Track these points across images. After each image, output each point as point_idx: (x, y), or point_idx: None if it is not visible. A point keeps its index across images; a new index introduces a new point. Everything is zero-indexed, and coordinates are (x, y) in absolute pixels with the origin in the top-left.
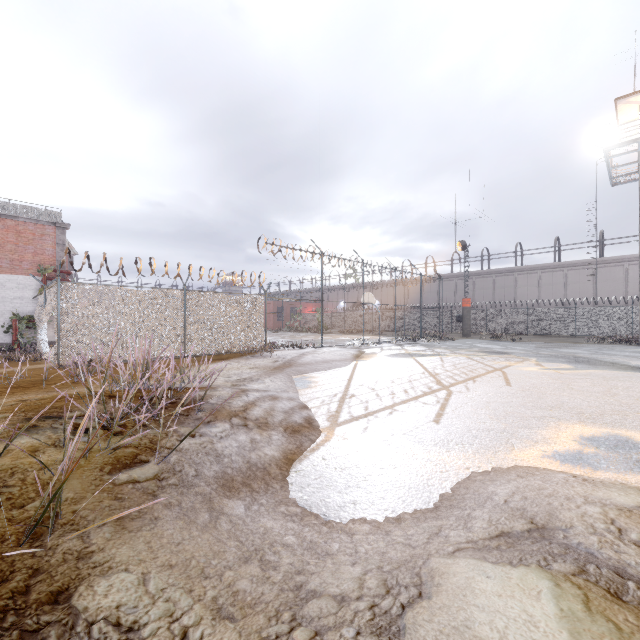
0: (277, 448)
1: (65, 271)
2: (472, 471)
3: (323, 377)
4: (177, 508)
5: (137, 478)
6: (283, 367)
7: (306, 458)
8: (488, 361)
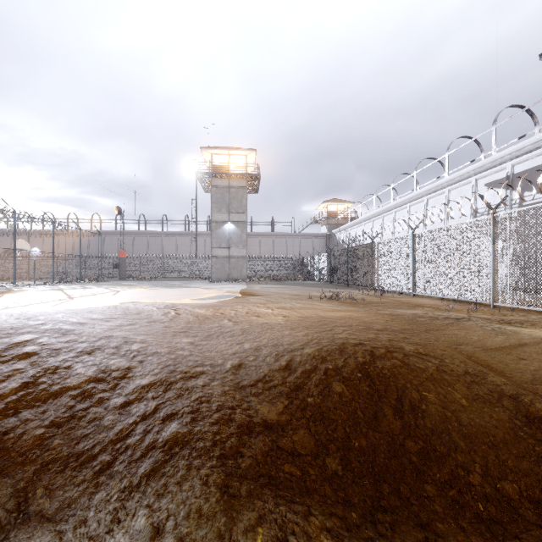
0: None
1: None
2: None
3: None
4: None
5: None
6: None
7: None
8: (117, 289)
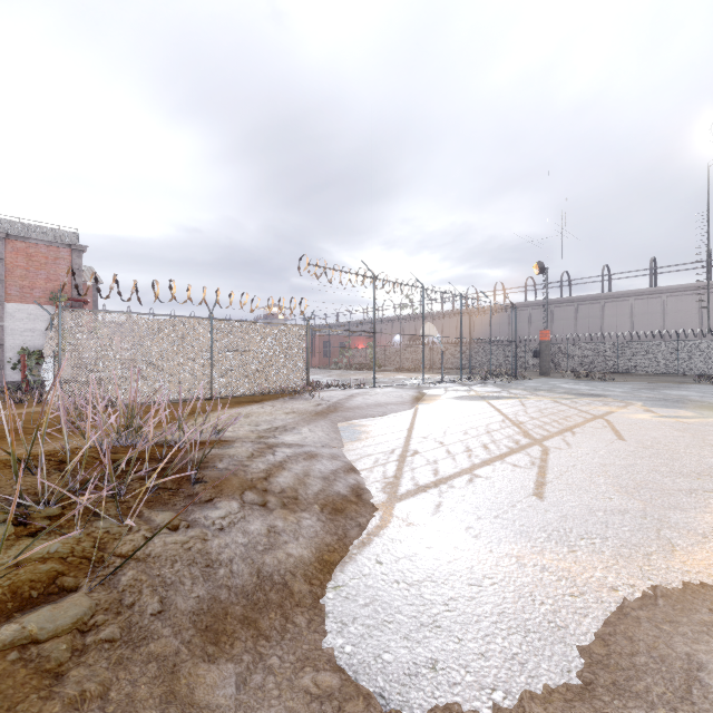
0: (308, 543)
1: (81, 299)
2: (623, 595)
3: (376, 426)
4: (96, 705)
5: (36, 633)
6: (327, 412)
7: (352, 560)
8: (582, 406)
